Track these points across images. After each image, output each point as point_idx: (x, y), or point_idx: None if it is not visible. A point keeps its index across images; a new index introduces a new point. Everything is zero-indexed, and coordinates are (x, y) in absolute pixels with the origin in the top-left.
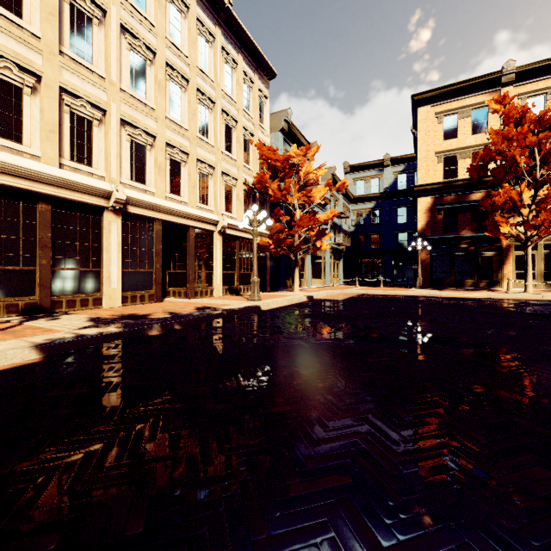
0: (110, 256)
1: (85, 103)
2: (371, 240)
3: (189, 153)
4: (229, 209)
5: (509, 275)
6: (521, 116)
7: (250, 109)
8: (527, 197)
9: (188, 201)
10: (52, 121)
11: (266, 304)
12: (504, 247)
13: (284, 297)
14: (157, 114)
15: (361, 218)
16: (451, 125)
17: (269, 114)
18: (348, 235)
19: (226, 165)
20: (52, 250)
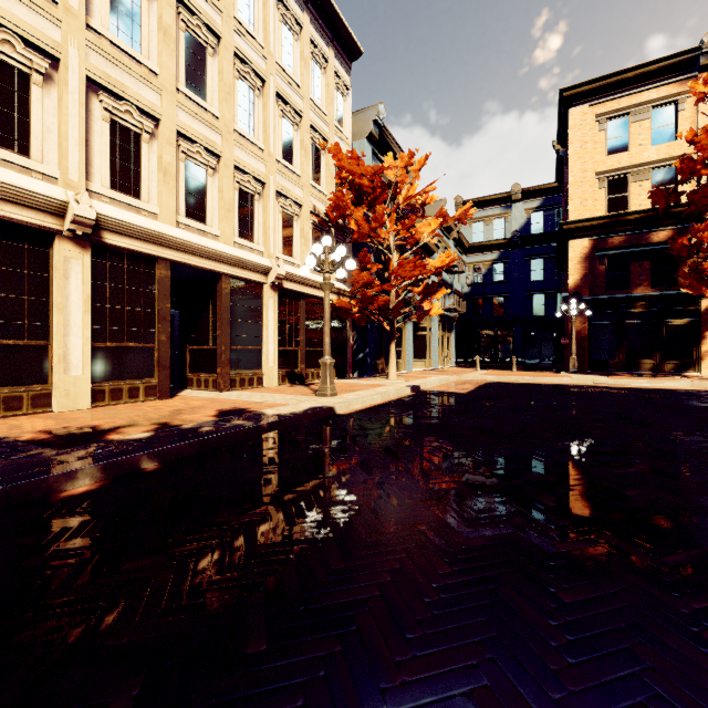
0: (68, 319)
1: (13, 38)
2: (493, 305)
3: (221, 155)
4: (289, 251)
5: None
6: None
7: (323, 102)
8: None
9: (218, 234)
10: None
11: (345, 403)
12: (702, 311)
13: (375, 388)
14: (162, 82)
15: (479, 274)
16: (619, 132)
17: (352, 114)
18: (461, 298)
19: (284, 182)
20: None
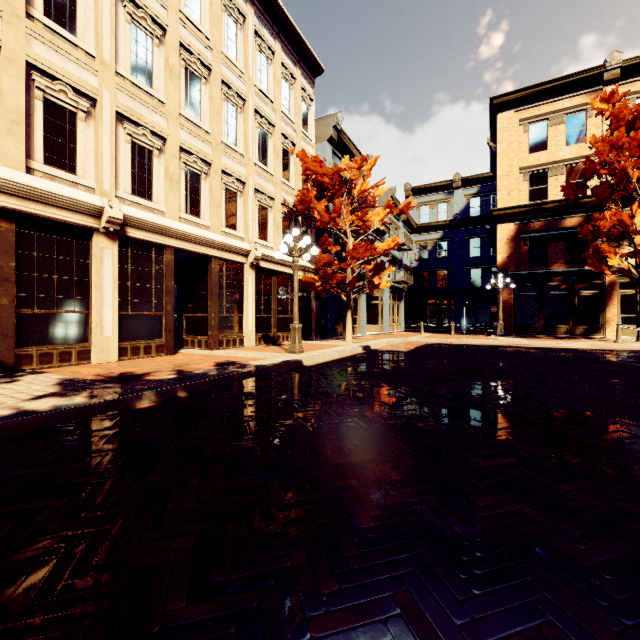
0: (102, 294)
1: (66, 88)
2: (438, 277)
3: (212, 163)
4: (264, 236)
5: (613, 320)
6: (634, 118)
7: (291, 112)
8: (639, 221)
9: (209, 225)
10: (17, 109)
11: (310, 358)
12: (606, 285)
13: (333, 348)
14: (168, 110)
15: (425, 251)
16: (539, 134)
17: (315, 120)
18: (410, 271)
19: (260, 181)
20: (16, 285)
